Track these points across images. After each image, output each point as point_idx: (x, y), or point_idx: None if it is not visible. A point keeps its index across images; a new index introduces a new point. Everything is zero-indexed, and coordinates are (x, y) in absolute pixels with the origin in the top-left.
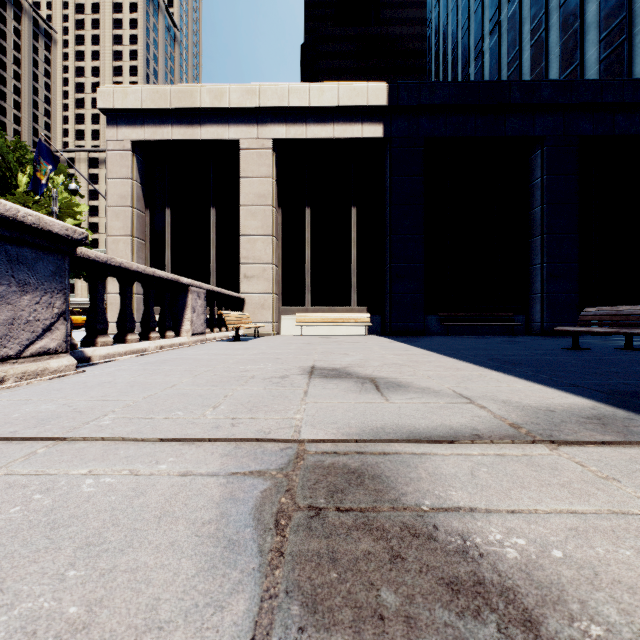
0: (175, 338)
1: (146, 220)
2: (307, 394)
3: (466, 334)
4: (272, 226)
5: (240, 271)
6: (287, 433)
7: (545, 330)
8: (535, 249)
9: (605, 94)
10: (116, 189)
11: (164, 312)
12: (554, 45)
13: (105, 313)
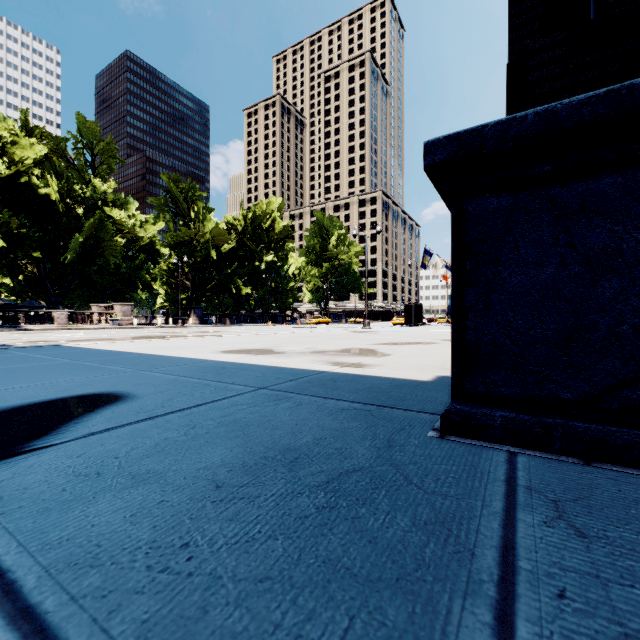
0: None
1: None
2: None
3: None
4: None
5: None
6: None
7: None
8: None
9: None
10: None
11: None
12: None
13: None
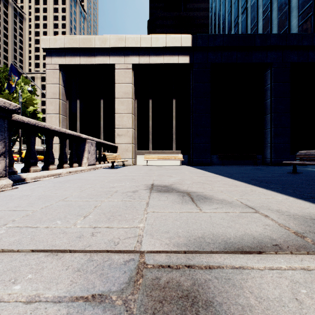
0: (78, 167)
1: (67, 106)
2: (148, 205)
3: (232, 164)
4: (132, 109)
5: (115, 132)
6: (131, 243)
7: (272, 162)
8: (267, 121)
9: (303, 41)
10: (51, 89)
11: (72, 153)
12: (275, 18)
13: (36, 153)
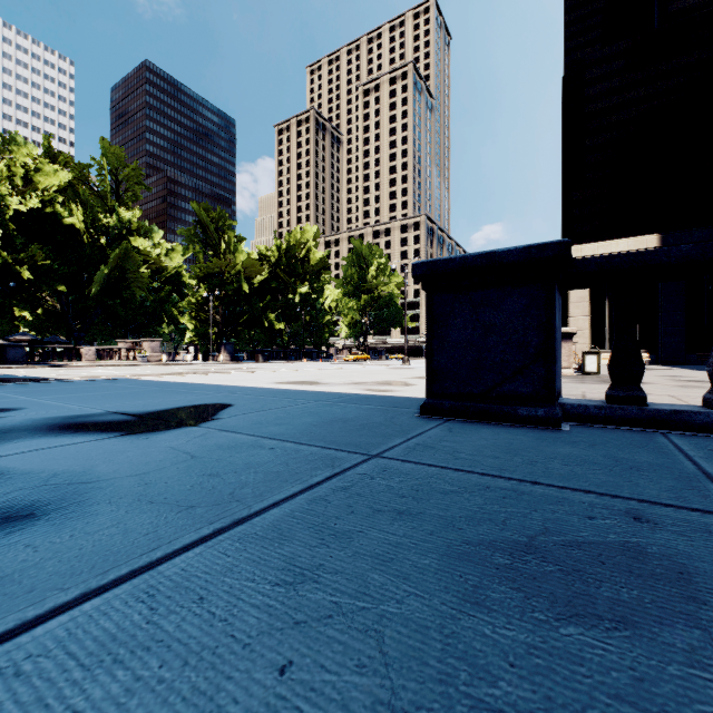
0: None
1: None
2: None
3: None
4: (587, 312)
5: None
6: None
7: None
8: None
9: None
10: None
11: None
12: None
13: None
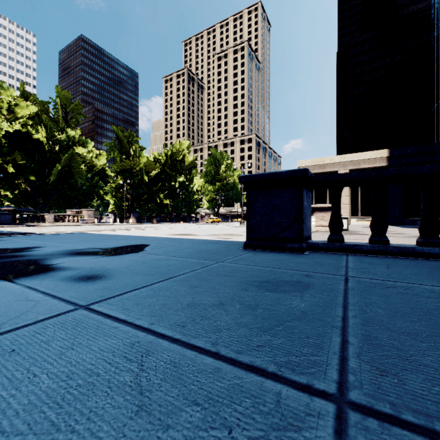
0: None
1: None
2: None
3: None
4: (348, 194)
5: None
6: None
7: None
8: None
9: None
10: None
11: None
12: None
13: None
